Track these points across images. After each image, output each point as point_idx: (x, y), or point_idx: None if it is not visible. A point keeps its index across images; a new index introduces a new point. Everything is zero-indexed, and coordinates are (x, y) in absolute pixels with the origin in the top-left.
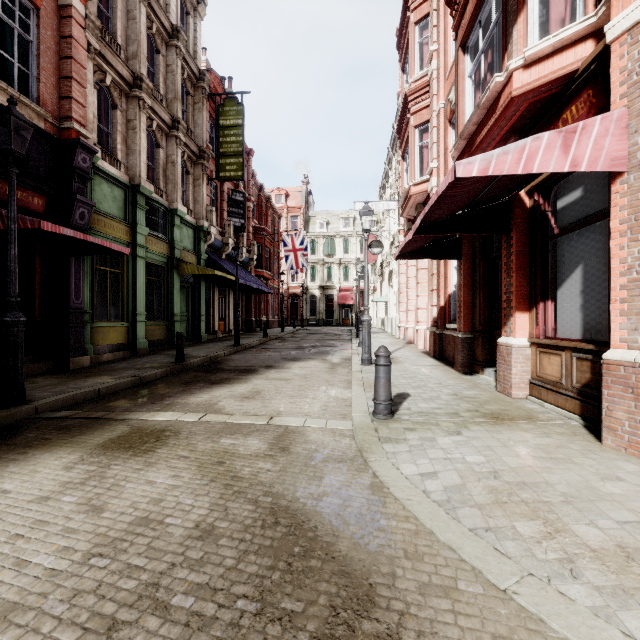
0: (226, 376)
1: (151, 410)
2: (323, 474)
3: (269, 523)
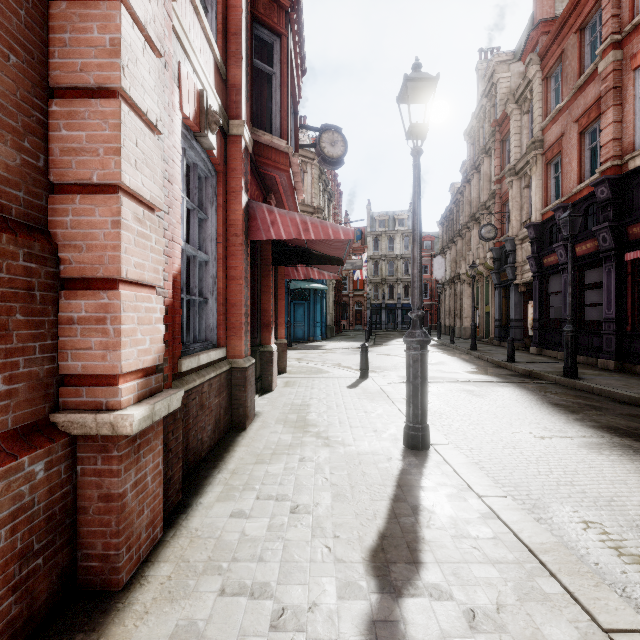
0: (595, 416)
1: (500, 383)
2: (380, 373)
3: (385, 369)
